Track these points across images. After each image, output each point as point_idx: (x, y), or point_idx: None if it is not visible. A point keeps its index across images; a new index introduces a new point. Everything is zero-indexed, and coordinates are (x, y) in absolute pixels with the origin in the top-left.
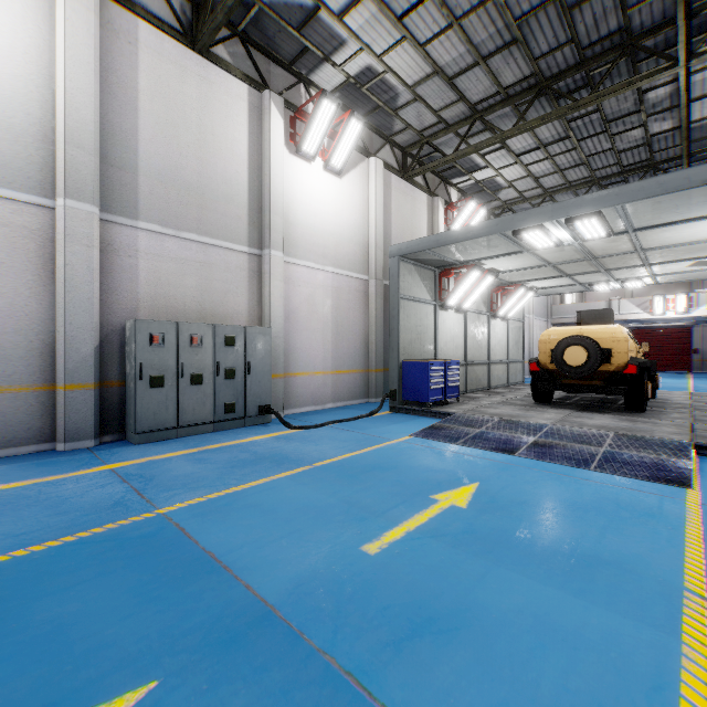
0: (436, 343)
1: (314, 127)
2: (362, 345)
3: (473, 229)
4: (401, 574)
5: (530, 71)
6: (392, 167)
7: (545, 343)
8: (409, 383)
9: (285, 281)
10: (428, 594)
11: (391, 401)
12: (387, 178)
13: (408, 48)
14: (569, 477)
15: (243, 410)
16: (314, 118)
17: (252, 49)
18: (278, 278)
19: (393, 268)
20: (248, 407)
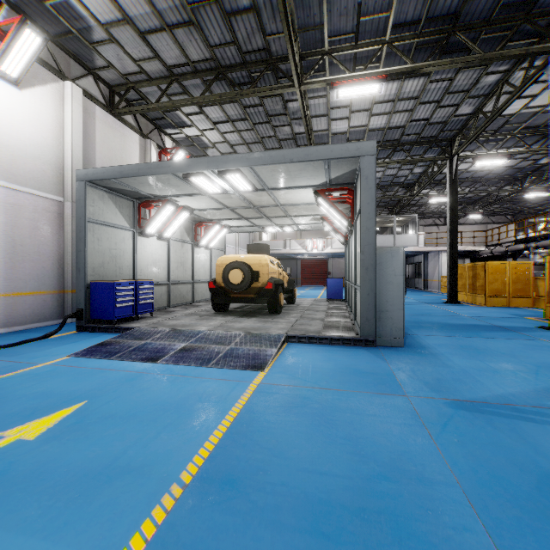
0: (135, 265)
1: None
2: (55, 266)
3: (151, 166)
4: None
5: (210, 55)
6: (97, 99)
7: (219, 266)
8: (96, 303)
9: None
10: None
11: (78, 321)
12: (90, 108)
13: None
14: (184, 377)
15: None
16: None
17: None
18: None
19: (80, 192)
20: None
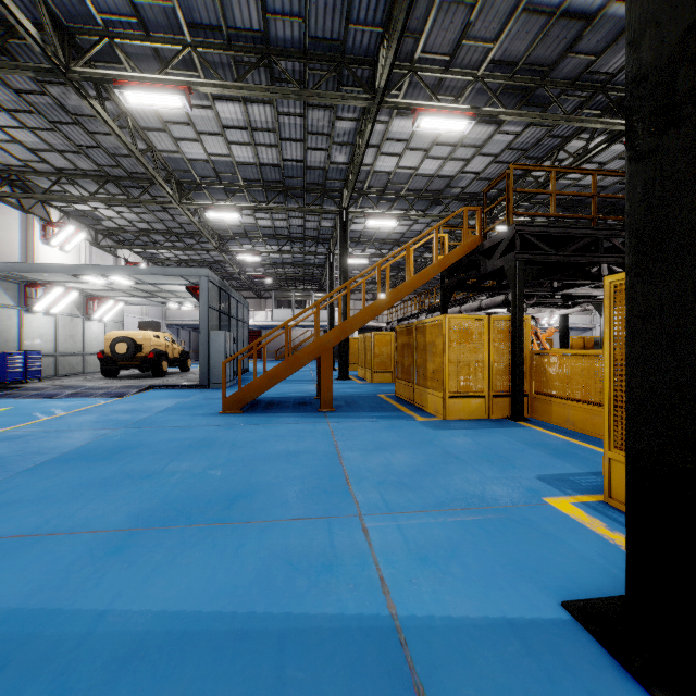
0: (23, 338)
1: None
2: None
3: (44, 266)
4: None
5: (99, 168)
6: None
7: (108, 340)
8: None
9: None
10: None
11: None
12: None
13: None
14: (73, 401)
15: None
16: None
17: None
18: None
19: None
20: None
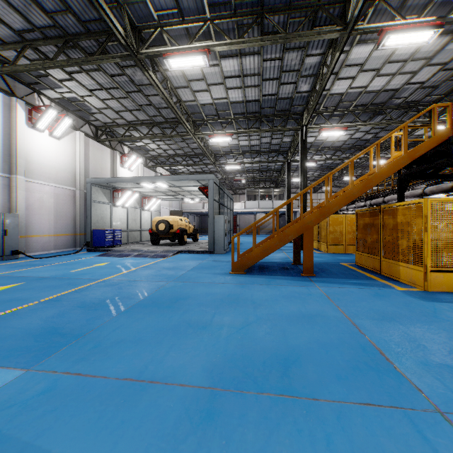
0: (112, 221)
1: (44, 119)
2: (72, 222)
3: (122, 179)
4: (80, 272)
5: (149, 118)
6: (90, 135)
7: (154, 222)
8: (96, 239)
9: (26, 190)
10: (85, 272)
11: (87, 247)
12: (87, 140)
13: (95, 98)
14: (138, 259)
15: (3, 252)
16: (44, 115)
17: (5, 74)
18: (22, 189)
19: (88, 188)
20: (6, 251)
